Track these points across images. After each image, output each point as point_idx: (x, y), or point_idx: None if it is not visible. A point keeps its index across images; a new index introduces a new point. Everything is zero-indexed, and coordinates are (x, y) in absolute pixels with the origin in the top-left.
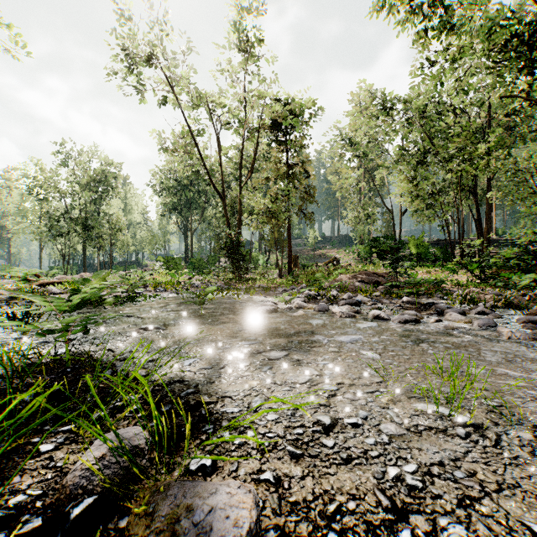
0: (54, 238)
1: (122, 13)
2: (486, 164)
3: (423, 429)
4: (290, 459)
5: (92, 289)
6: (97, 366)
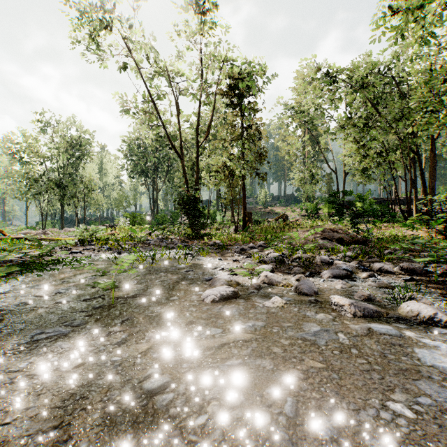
0: (32, 197)
1: None
2: None
3: None
4: None
5: None
6: None
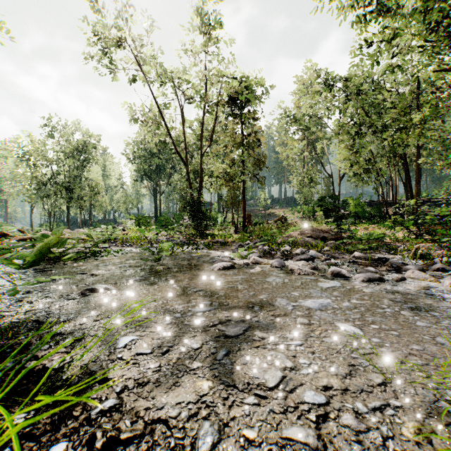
0: (41, 199)
1: None
2: (421, 132)
3: None
4: None
5: (48, 245)
6: None
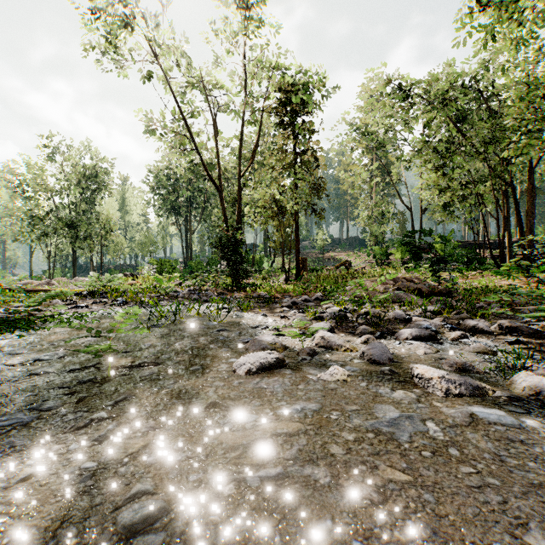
0: (37, 239)
1: None
2: None
3: None
4: None
5: None
6: None
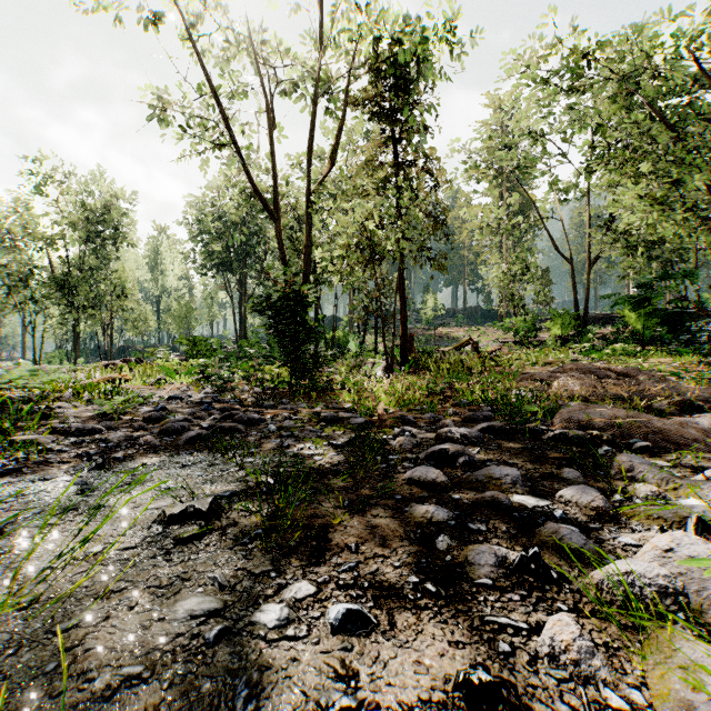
0: (15, 307)
1: None
2: None
3: None
4: None
5: None
6: None
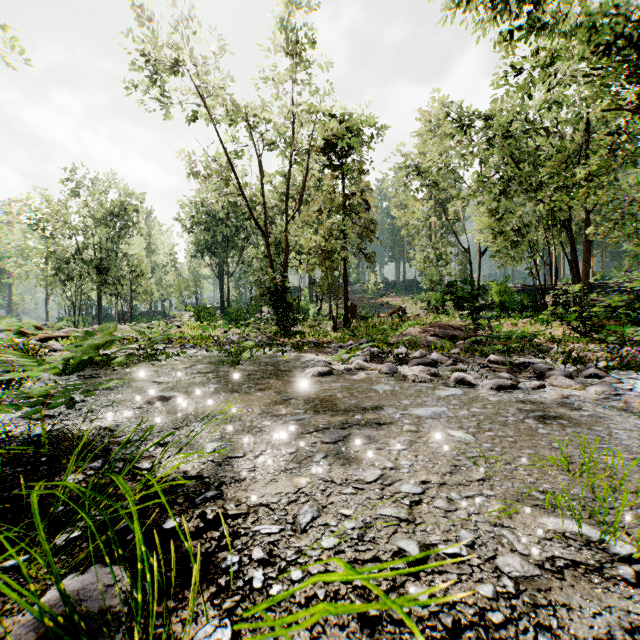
0: (62, 284)
1: (142, 9)
2: (587, 192)
3: (563, 565)
4: (361, 627)
5: (96, 345)
6: (70, 461)
